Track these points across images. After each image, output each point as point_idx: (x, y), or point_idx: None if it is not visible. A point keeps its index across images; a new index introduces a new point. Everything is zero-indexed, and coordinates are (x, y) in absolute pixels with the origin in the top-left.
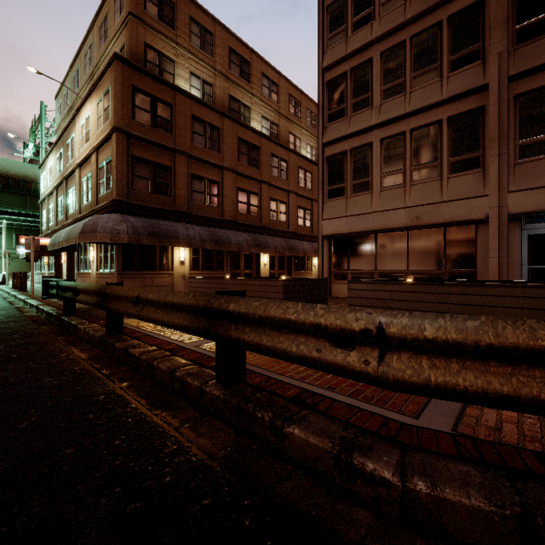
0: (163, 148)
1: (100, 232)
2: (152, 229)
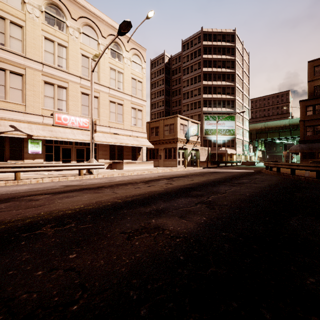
0: (318, 119)
1: (292, 150)
2: (308, 147)
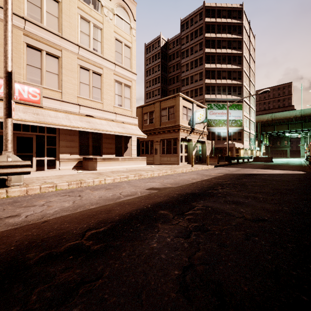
0: None
1: None
2: None
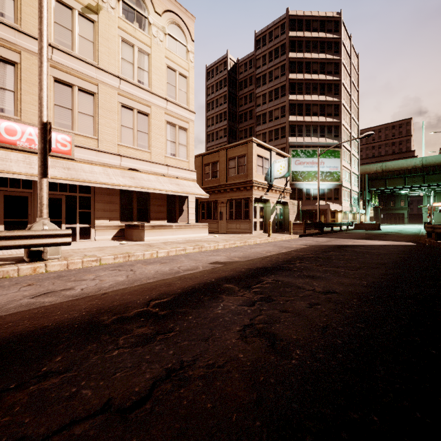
0: None
1: None
2: None
